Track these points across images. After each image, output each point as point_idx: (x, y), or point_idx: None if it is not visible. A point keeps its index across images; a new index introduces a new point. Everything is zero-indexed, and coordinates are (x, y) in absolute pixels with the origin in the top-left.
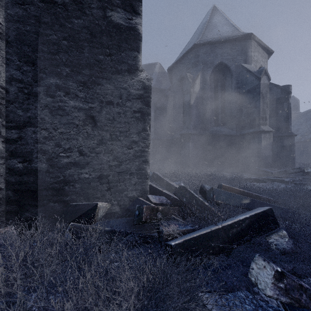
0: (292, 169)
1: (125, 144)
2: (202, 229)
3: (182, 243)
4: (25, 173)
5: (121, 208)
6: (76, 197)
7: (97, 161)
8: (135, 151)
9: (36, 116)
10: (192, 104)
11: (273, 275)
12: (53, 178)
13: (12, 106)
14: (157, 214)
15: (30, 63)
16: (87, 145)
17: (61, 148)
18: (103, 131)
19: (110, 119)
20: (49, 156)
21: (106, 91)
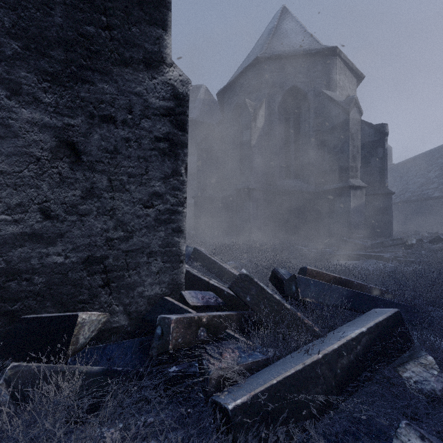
0: (391, 240)
1: (138, 198)
2: (285, 359)
3: (250, 402)
4: None
5: (132, 319)
6: (36, 302)
7: (83, 230)
8: (159, 211)
9: None
10: (254, 145)
11: None
12: None
13: None
14: (198, 332)
15: None
16: (59, 198)
17: (2, 205)
18: (94, 172)
19: (108, 150)
20: None
21: (101, 95)
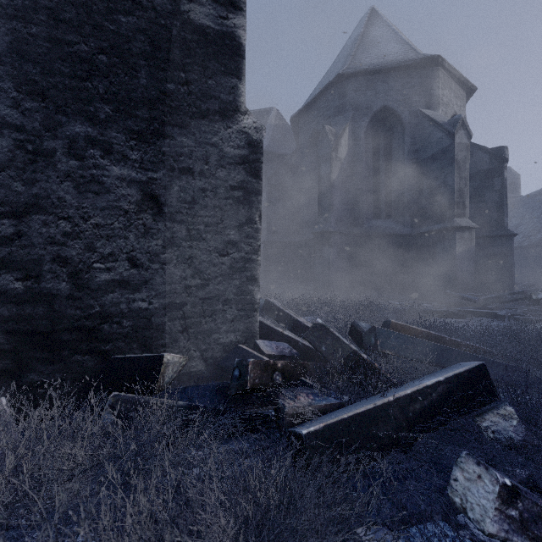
0: (509, 294)
1: (214, 246)
2: (358, 403)
3: (322, 430)
4: (29, 299)
5: (208, 365)
6: (124, 343)
7: (164, 277)
8: (234, 260)
9: (48, 194)
10: (334, 179)
11: (498, 494)
12: (80, 309)
13: (3, 175)
14: (273, 376)
15: (38, 96)
16: (144, 248)
17: (97, 254)
18: (174, 223)
19: (186, 200)
20: (73, 268)
21: (180, 149)
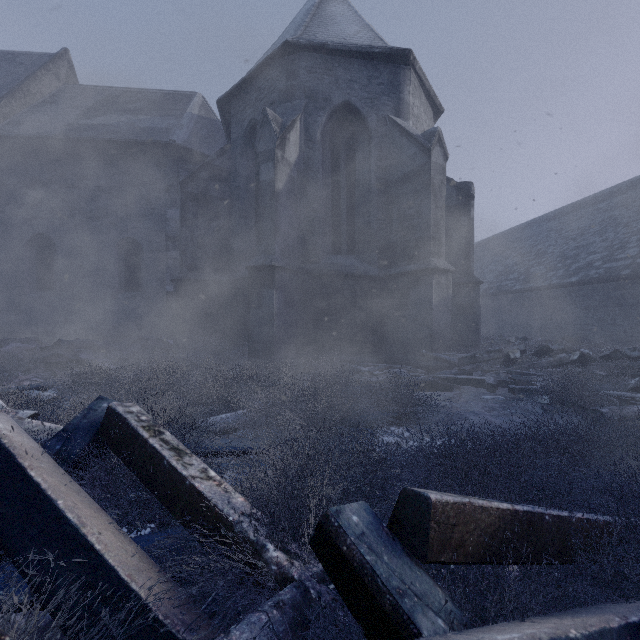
0: (486, 352)
1: None
2: None
3: None
4: None
5: None
6: None
7: None
8: None
9: None
10: (280, 190)
11: None
12: None
13: None
14: None
15: None
16: None
17: None
18: None
19: None
20: None
21: None
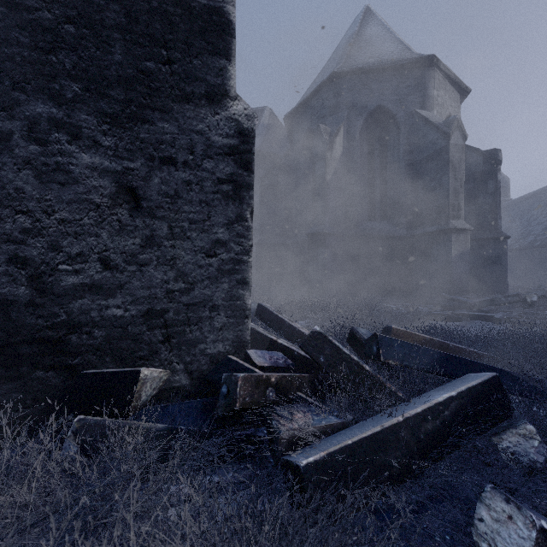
0: (504, 297)
1: (200, 246)
2: (362, 423)
3: (323, 460)
4: None
5: (193, 379)
6: (95, 357)
7: (142, 281)
8: (222, 261)
9: (3, 183)
10: (329, 180)
11: (535, 541)
12: (43, 318)
13: None
14: (266, 392)
15: None
16: (119, 247)
17: (63, 255)
18: (154, 219)
19: (168, 194)
20: (34, 270)
21: (161, 135)
